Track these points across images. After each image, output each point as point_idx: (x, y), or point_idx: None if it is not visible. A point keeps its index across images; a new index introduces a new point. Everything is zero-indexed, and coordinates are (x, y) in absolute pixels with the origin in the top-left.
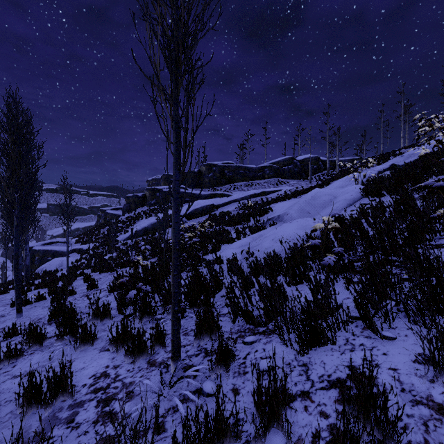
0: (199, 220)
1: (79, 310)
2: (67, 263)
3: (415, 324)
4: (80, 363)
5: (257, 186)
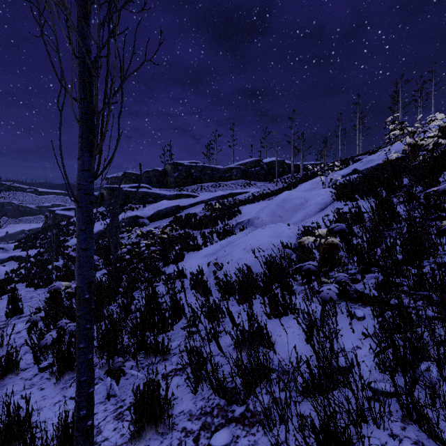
0: (163, 222)
1: None
2: None
3: None
4: None
5: (224, 187)
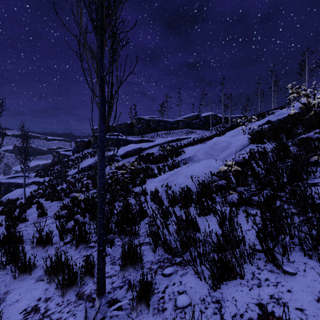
0: (131, 159)
1: (27, 236)
2: (24, 194)
3: (310, 258)
4: (16, 295)
5: (173, 134)
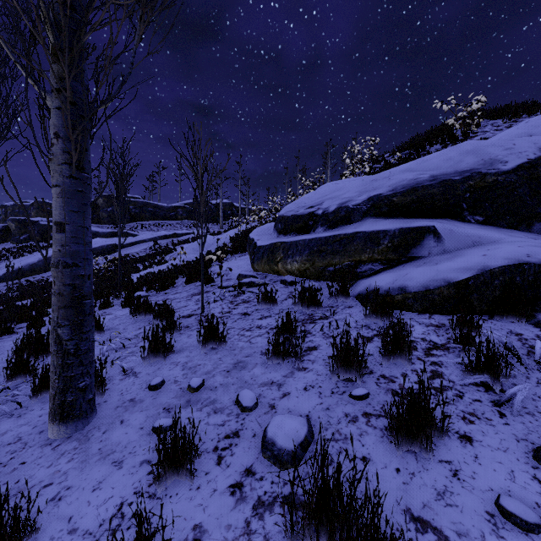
0: (98, 261)
1: None
2: None
3: None
4: None
5: (168, 227)
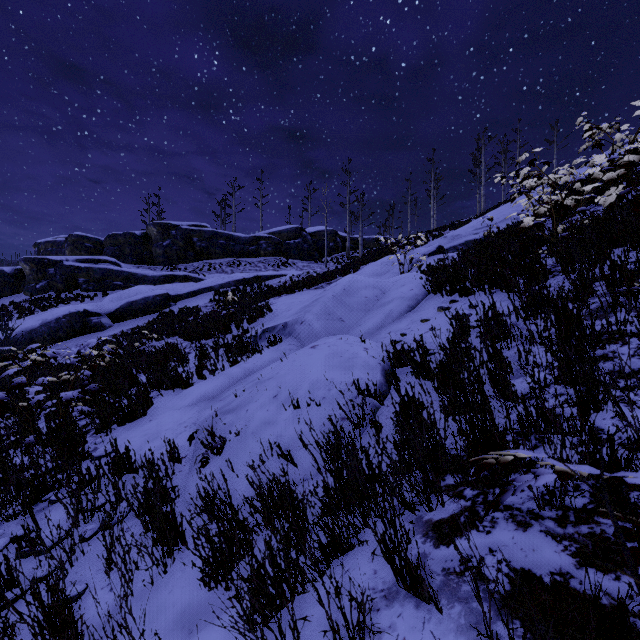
0: (138, 322)
1: None
2: None
3: None
4: None
5: (247, 266)
